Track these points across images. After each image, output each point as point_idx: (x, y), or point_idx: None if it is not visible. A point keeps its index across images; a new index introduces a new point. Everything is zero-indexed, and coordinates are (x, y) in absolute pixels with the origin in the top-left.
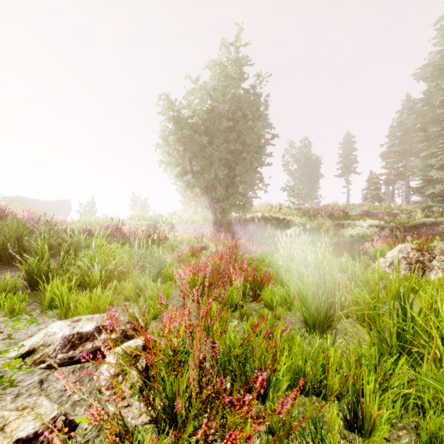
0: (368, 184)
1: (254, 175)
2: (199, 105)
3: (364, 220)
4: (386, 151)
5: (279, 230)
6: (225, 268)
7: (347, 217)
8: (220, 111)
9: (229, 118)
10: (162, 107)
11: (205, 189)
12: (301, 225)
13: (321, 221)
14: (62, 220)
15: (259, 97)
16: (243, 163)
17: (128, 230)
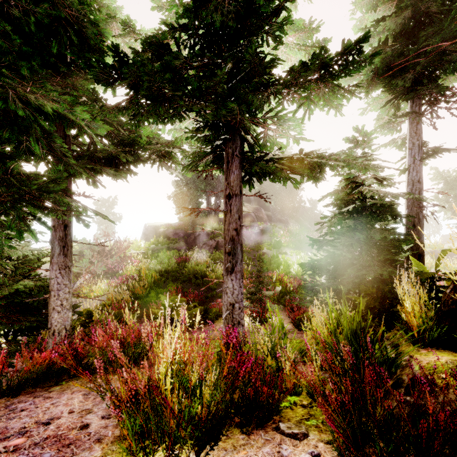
0: None
1: None
2: None
3: None
4: None
5: None
6: None
7: None
8: None
9: None
10: (433, 174)
11: None
12: None
13: None
14: None
15: None
16: None
17: None
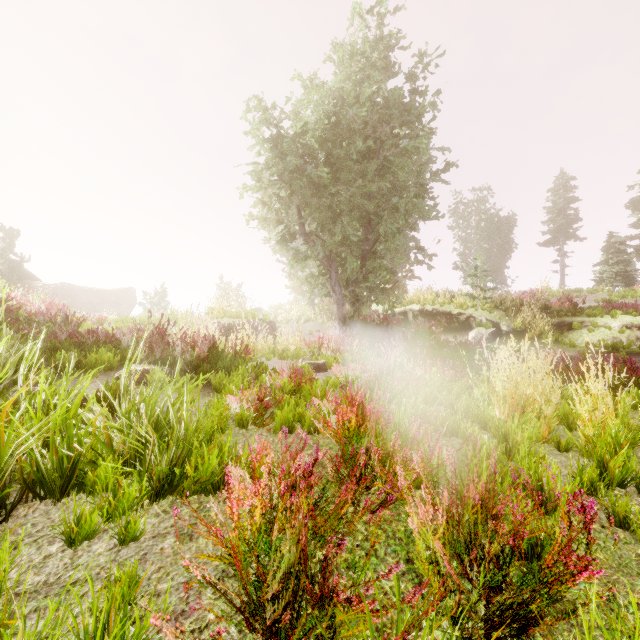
0: (604, 255)
1: (406, 242)
2: (314, 113)
3: (613, 317)
4: (639, 197)
5: (451, 334)
6: (378, 468)
7: (576, 311)
8: (351, 125)
9: (368, 138)
10: (252, 122)
11: (324, 263)
12: (491, 324)
13: (528, 318)
14: (100, 316)
15: (423, 93)
16: (392, 214)
17: (182, 334)
